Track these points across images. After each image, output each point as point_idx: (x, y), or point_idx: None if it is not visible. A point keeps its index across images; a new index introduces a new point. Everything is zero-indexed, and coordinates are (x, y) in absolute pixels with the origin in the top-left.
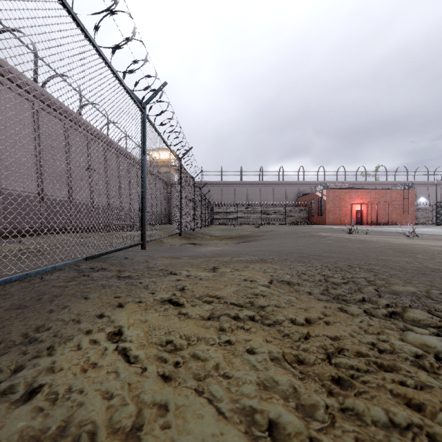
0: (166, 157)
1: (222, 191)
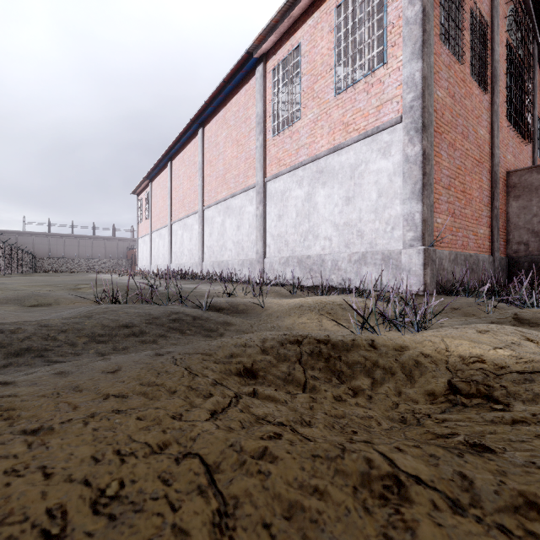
0: None
1: (50, 242)
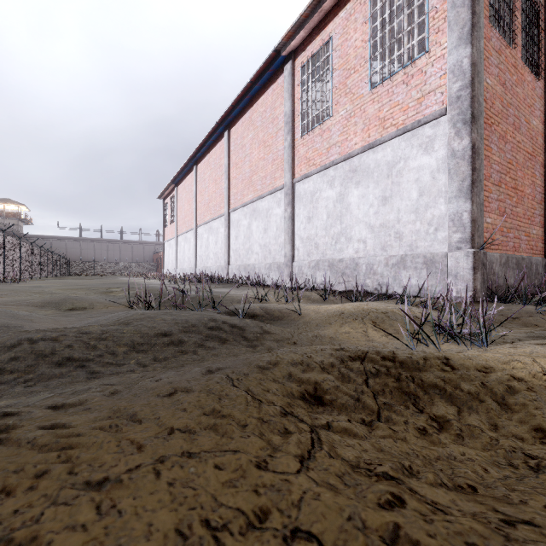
0: (11, 208)
1: (81, 246)
